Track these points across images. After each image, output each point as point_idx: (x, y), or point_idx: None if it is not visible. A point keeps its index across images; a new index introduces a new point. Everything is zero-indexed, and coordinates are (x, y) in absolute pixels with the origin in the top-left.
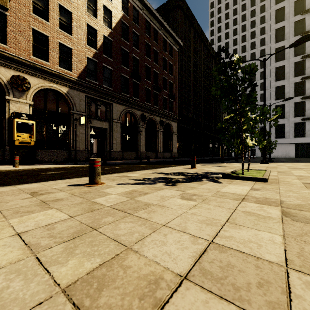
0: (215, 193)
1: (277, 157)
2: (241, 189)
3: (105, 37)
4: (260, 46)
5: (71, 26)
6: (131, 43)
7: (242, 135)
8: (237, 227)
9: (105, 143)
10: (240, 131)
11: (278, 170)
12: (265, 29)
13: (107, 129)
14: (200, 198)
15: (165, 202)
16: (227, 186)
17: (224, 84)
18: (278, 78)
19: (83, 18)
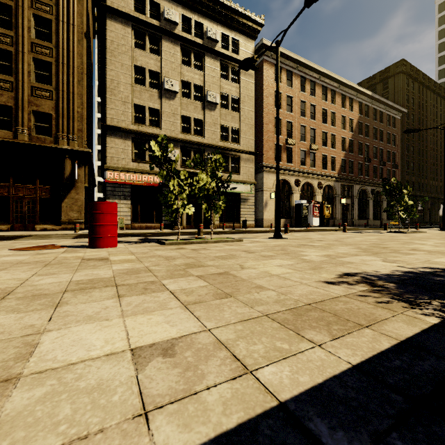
0: None
1: None
2: None
3: (349, 139)
4: None
5: (334, 143)
6: (364, 134)
7: None
8: None
9: (348, 214)
10: None
11: None
12: None
13: (349, 204)
14: None
15: None
16: None
17: None
18: None
19: (339, 135)
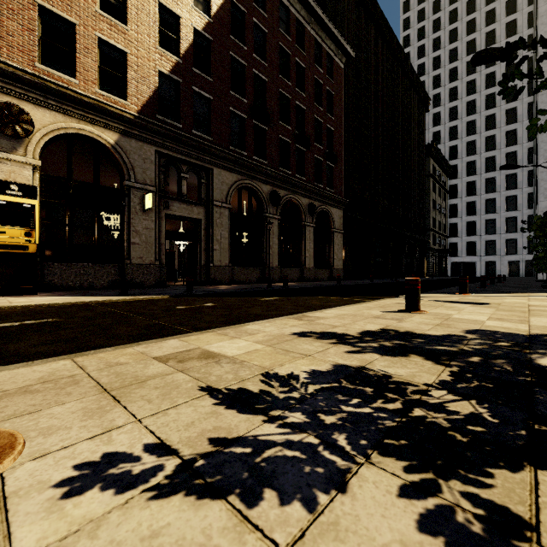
0: None
1: None
2: None
3: (198, 33)
4: None
5: (125, 6)
6: (252, 47)
7: None
8: None
9: (197, 249)
10: None
11: None
12: (517, 24)
13: (201, 220)
14: None
15: None
16: None
17: None
18: None
19: None
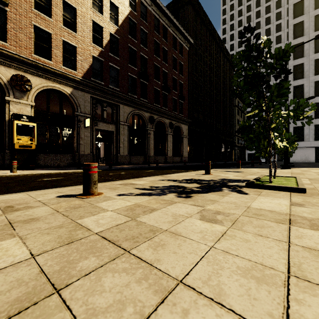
0: (246, 211)
1: (295, 161)
2: (278, 203)
3: (112, 35)
4: (276, 44)
5: (75, 23)
6: (139, 41)
7: (270, 135)
8: (316, 292)
9: (111, 146)
10: (268, 131)
11: (307, 176)
12: (281, 25)
13: (113, 131)
14: (227, 219)
15: (180, 225)
16: (257, 198)
17: (248, 72)
18: (297, 77)
19: (88, 14)
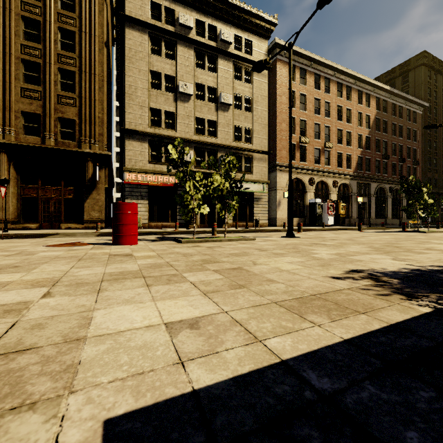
0: None
1: None
2: None
3: (366, 136)
4: None
5: (350, 140)
6: (382, 130)
7: None
8: None
9: (364, 212)
10: None
11: None
12: None
13: (366, 202)
14: None
15: None
16: None
17: None
18: None
19: (355, 132)
